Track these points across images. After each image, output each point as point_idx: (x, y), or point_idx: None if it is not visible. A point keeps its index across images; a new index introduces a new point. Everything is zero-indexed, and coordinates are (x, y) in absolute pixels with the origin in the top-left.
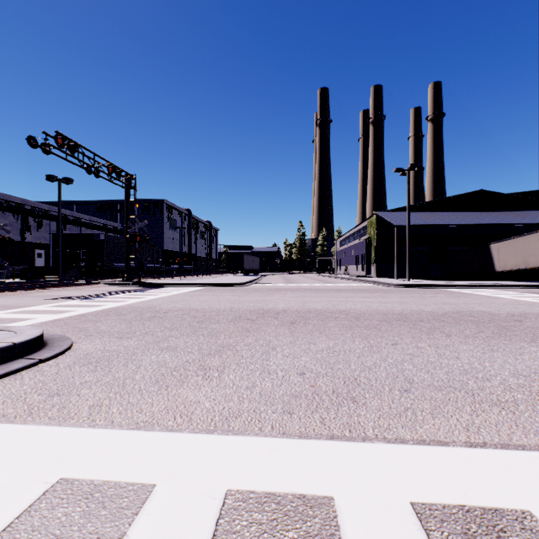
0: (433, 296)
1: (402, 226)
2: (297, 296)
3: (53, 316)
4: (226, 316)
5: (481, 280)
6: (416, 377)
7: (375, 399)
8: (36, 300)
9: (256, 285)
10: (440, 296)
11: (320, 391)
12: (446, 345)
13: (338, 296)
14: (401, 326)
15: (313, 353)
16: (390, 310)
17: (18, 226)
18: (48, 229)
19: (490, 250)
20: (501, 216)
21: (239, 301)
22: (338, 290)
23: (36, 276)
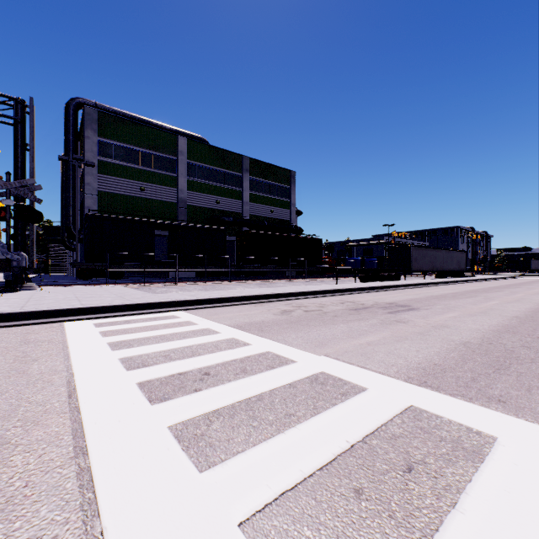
0: None
1: None
2: None
3: None
4: None
5: None
6: None
7: None
8: None
9: None
10: None
11: None
12: None
13: None
14: None
15: None
16: None
17: None
18: None
19: None
20: None
21: None
22: None
23: None
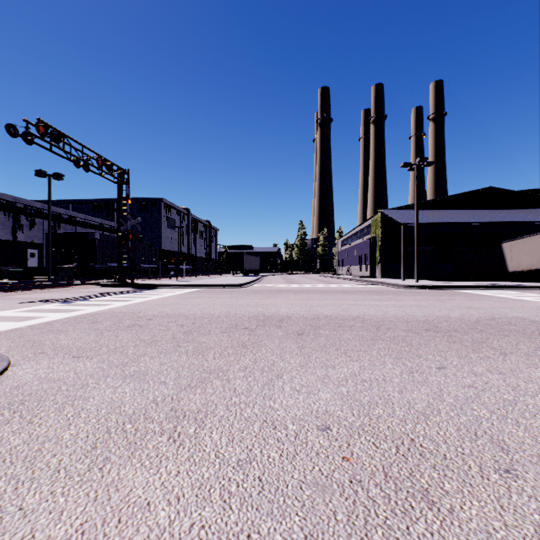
0: (450, 298)
1: (409, 224)
2: (301, 299)
3: (13, 324)
4: (220, 324)
5: (491, 280)
6: (507, 437)
7: (465, 497)
8: (10, 303)
9: (256, 287)
10: (458, 298)
11: (362, 472)
12: (512, 370)
13: (346, 299)
14: (435, 338)
15: (335, 384)
16: (411, 316)
17: (10, 224)
18: (41, 228)
19: (502, 249)
20: (512, 213)
21: (237, 304)
22: (344, 291)
23: (25, 277)
